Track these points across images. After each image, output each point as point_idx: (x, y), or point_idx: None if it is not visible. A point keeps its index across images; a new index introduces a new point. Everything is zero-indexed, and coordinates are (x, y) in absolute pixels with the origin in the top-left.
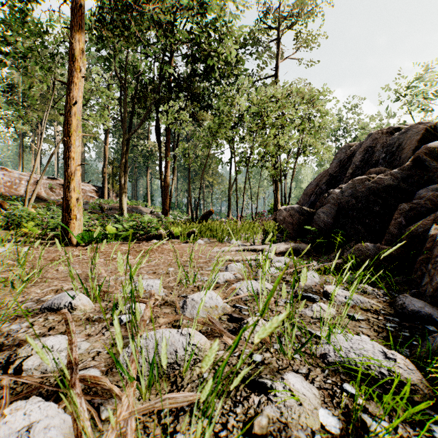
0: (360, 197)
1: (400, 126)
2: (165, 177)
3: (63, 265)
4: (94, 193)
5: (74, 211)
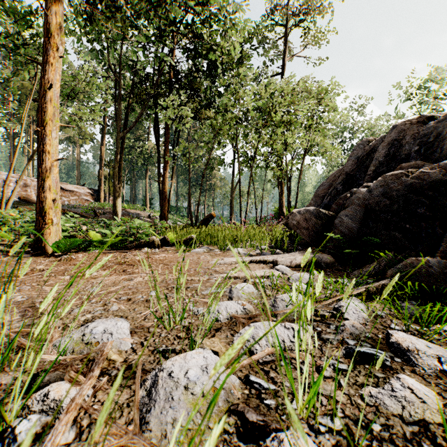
0: (395, 196)
1: (434, 115)
2: (163, 179)
3: None
4: (89, 196)
5: (49, 215)
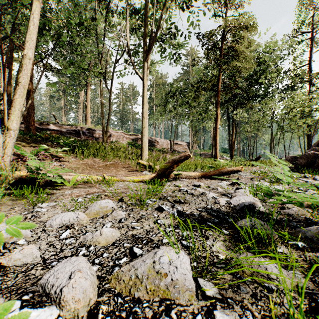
0: None
1: None
2: (232, 139)
3: None
4: (186, 146)
5: (217, 157)
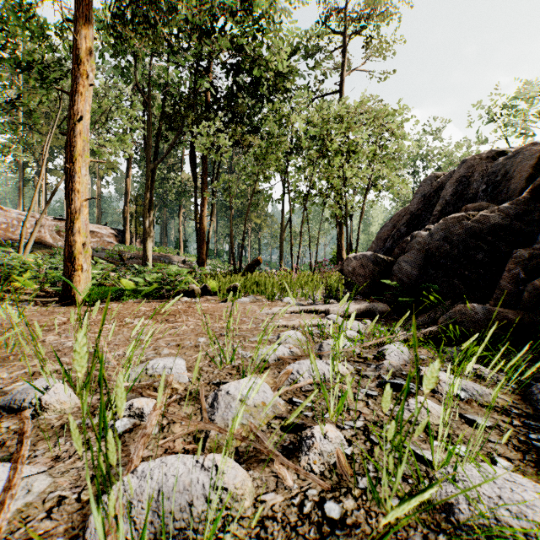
0: (456, 241)
1: (505, 150)
2: (201, 218)
3: (55, 333)
4: (112, 237)
5: (79, 260)
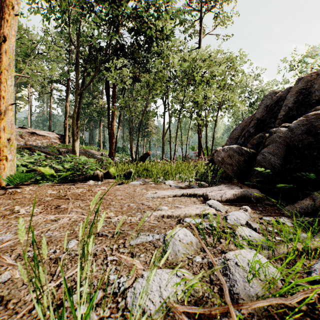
0: None
1: None
2: (111, 126)
3: None
4: (57, 139)
5: (4, 152)
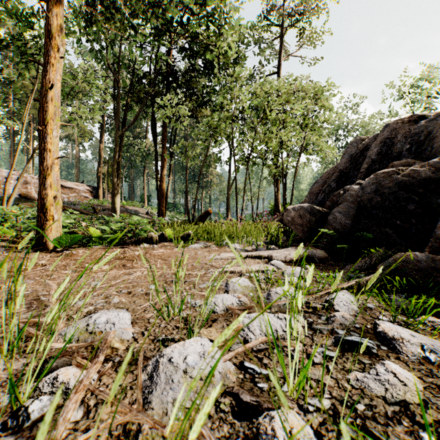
0: (387, 193)
1: (425, 114)
2: (161, 176)
3: None
4: (88, 193)
5: (50, 211)
